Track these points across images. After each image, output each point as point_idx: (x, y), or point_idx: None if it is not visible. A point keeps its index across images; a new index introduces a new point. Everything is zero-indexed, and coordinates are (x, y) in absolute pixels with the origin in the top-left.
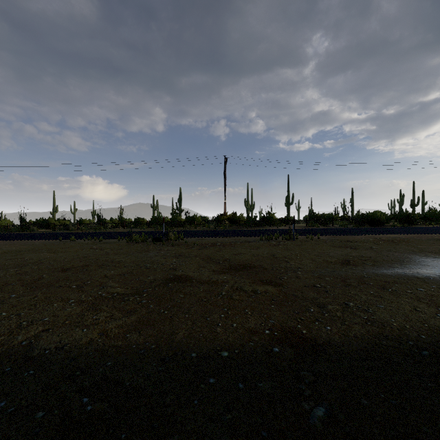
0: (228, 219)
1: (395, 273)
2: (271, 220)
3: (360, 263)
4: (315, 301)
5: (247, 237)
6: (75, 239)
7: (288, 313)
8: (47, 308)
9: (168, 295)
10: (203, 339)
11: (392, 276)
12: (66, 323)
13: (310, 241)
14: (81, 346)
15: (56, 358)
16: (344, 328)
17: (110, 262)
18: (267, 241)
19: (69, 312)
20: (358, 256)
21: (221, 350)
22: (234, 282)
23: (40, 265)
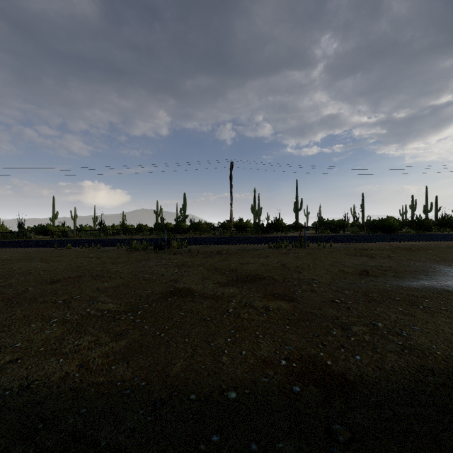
0: (234, 226)
1: (422, 286)
2: (279, 226)
3: (380, 274)
4: (337, 320)
5: (254, 245)
6: (71, 247)
7: (306, 337)
8: (22, 330)
9: (166, 312)
10: (205, 373)
11: (419, 289)
12: (40, 350)
13: (322, 249)
14: (52, 383)
15: (16, 403)
16: (377, 357)
17: (105, 273)
18: (276, 249)
19: (47, 335)
20: (377, 265)
21: (228, 389)
22: (242, 297)
23: (28, 275)
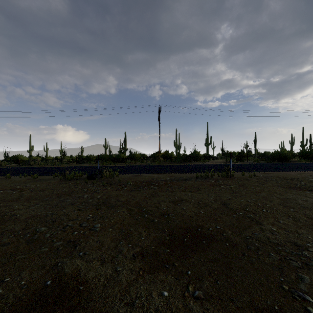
0: (162, 156)
1: None
2: (197, 156)
3: None
4: None
5: (181, 173)
6: (11, 176)
7: None
8: None
9: None
10: None
11: None
12: None
13: (250, 180)
14: None
15: None
16: None
17: None
18: (204, 179)
19: None
20: None
21: None
22: None
23: None
